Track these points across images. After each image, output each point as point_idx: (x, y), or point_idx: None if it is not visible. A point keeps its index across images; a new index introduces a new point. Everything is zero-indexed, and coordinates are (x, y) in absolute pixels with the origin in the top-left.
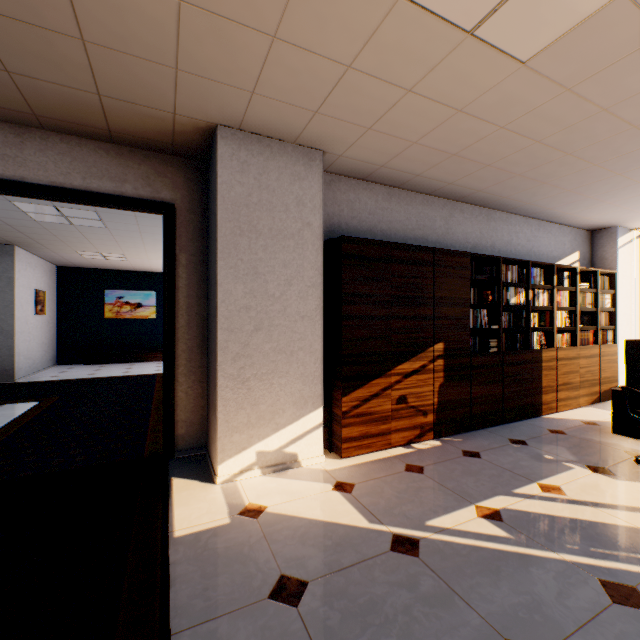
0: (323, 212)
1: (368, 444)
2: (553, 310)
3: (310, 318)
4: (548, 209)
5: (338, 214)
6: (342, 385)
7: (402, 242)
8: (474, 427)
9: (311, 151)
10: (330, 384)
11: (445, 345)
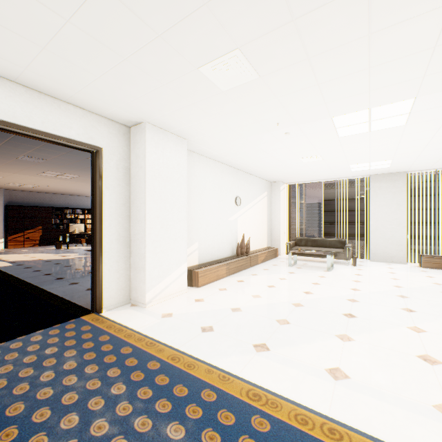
0: (7, 198)
1: (17, 246)
2: (85, 219)
3: (0, 221)
4: (84, 196)
5: (12, 198)
6: (9, 234)
7: (34, 204)
8: (54, 245)
9: (0, 189)
10: (7, 235)
11: (43, 227)
